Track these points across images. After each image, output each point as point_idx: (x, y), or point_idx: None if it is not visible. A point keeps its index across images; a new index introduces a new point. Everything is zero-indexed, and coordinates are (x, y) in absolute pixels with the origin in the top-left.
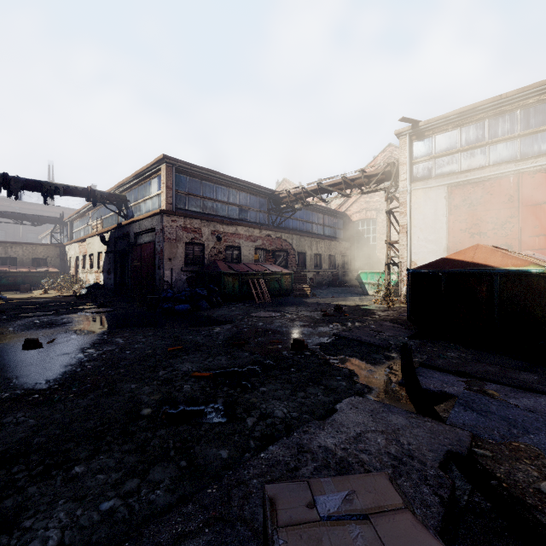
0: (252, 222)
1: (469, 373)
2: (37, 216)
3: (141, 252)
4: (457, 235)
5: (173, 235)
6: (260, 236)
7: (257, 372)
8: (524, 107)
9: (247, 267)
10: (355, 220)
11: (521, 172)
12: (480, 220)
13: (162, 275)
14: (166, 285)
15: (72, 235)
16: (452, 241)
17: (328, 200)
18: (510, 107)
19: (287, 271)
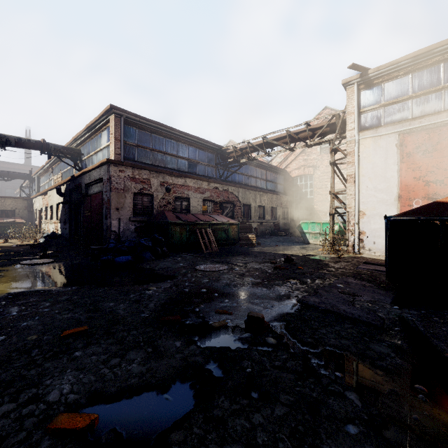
0: (201, 175)
1: None
2: (7, 172)
3: (91, 203)
4: (410, 184)
5: (121, 185)
6: (208, 188)
7: (188, 399)
8: None
9: (195, 217)
10: (294, 176)
11: None
12: (436, 167)
13: (109, 225)
14: (113, 235)
15: (39, 189)
16: (404, 189)
17: (272, 153)
18: None
19: (233, 221)
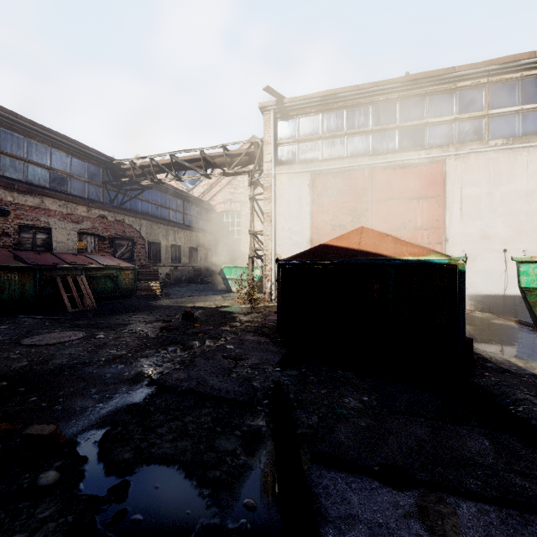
0: (76, 195)
1: (405, 467)
2: None
3: None
4: (320, 227)
5: None
6: (88, 216)
7: None
8: (376, 104)
9: (58, 258)
10: (219, 211)
11: (374, 167)
12: (341, 212)
13: None
14: None
15: None
16: (315, 232)
17: (184, 178)
18: (365, 101)
19: (127, 265)
